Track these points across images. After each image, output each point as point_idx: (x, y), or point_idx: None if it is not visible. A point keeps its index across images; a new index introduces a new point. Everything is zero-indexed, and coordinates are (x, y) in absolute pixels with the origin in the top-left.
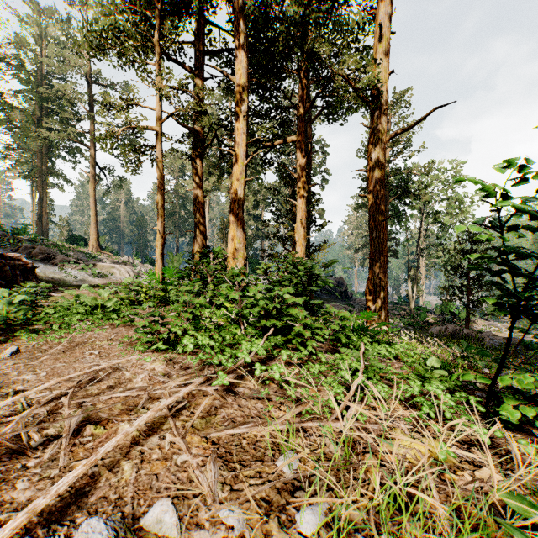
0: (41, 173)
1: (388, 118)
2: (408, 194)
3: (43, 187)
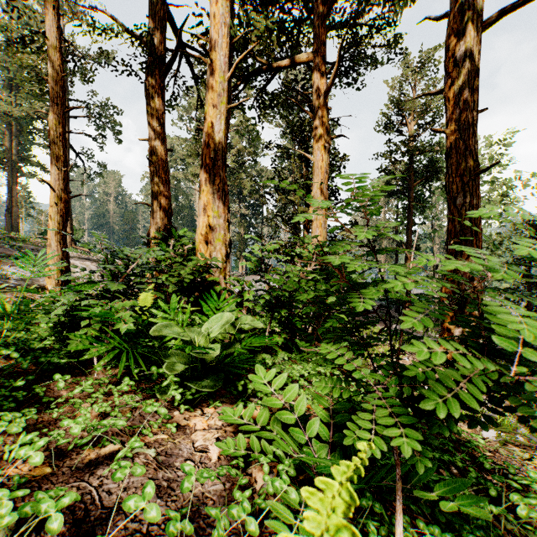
0: (11, 159)
1: (415, 83)
2: (441, 175)
3: (13, 174)
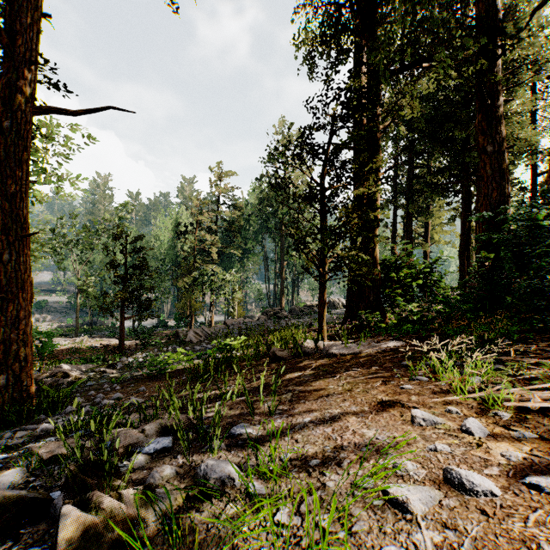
0: None
1: None
2: None
3: None
